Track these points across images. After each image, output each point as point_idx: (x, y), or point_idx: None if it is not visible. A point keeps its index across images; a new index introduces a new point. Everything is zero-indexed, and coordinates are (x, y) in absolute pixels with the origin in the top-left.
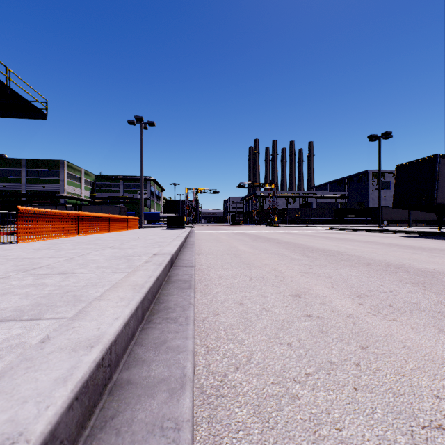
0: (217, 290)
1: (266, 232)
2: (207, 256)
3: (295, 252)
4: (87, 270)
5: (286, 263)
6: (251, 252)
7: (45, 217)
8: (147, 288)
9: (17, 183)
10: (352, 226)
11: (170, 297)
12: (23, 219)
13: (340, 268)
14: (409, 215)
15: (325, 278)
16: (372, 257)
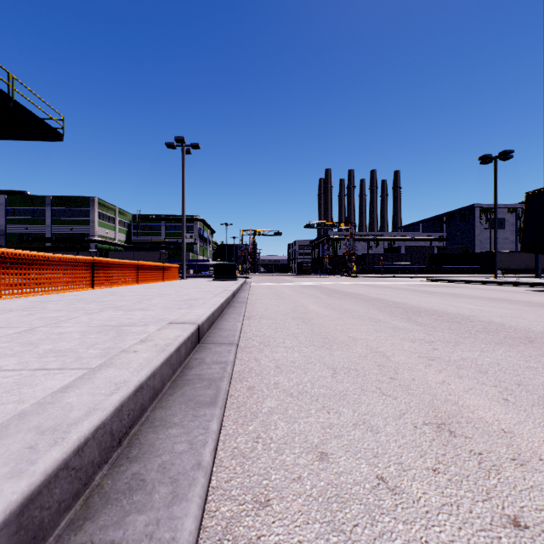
0: (271, 405)
1: (343, 284)
2: (261, 321)
3: (394, 316)
4: (20, 360)
5: (387, 336)
6: (327, 315)
7: (41, 263)
8: (76, 439)
9: (40, 225)
10: (455, 276)
11: (162, 434)
12: (6, 266)
13: (486, 348)
14: (537, 262)
15: (475, 373)
16: (524, 326)
